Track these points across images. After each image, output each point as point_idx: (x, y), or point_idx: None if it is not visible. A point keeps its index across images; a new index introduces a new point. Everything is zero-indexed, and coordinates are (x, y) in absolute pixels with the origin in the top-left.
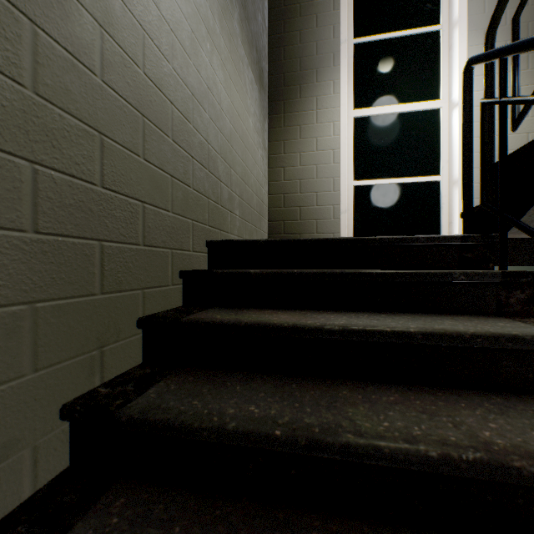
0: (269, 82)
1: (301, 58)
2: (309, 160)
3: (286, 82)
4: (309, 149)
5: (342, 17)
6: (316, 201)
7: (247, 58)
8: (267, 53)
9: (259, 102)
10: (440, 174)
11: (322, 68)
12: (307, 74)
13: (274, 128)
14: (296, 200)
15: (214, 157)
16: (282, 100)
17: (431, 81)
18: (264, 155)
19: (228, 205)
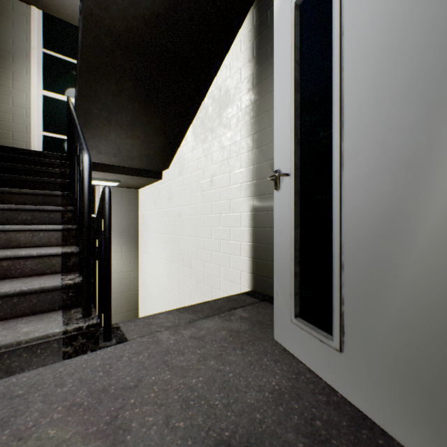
0: None
1: None
2: (7, 110)
3: None
4: (7, 103)
5: (33, 33)
6: (13, 137)
7: None
8: None
9: None
10: None
11: (18, 56)
12: (5, 54)
13: None
14: None
15: None
16: None
17: None
18: None
19: None
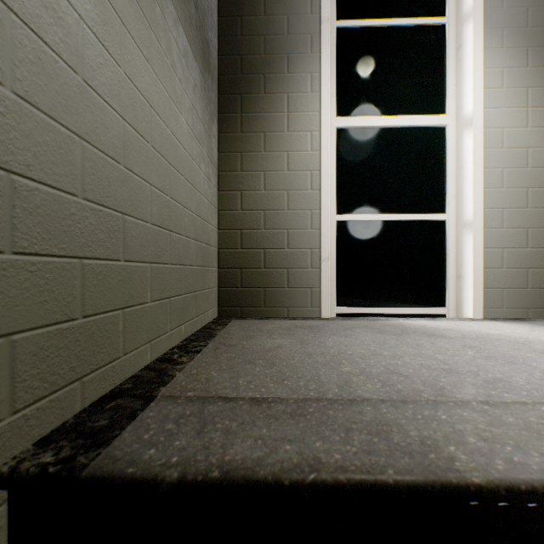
0: (219, 64)
1: (266, 36)
2: (278, 183)
3: (245, 67)
4: (278, 168)
5: None
6: (287, 242)
7: (175, 8)
8: (216, 23)
9: (201, 90)
10: (445, 212)
11: (296, 54)
12: (274, 60)
13: (228, 132)
14: (259, 239)
15: (51, 204)
16: (239, 93)
17: (435, 89)
18: (212, 172)
19: (114, 299)
